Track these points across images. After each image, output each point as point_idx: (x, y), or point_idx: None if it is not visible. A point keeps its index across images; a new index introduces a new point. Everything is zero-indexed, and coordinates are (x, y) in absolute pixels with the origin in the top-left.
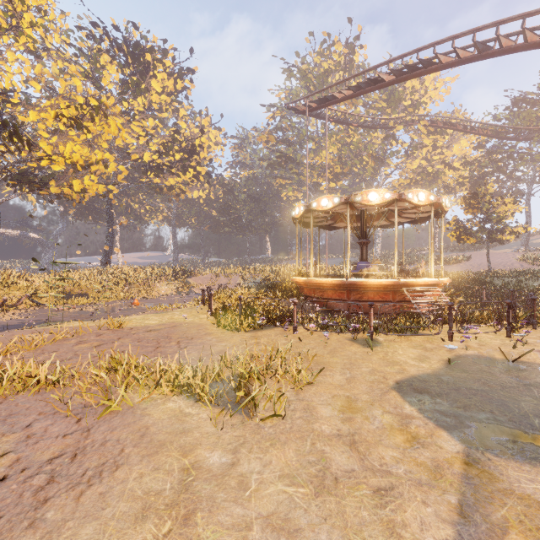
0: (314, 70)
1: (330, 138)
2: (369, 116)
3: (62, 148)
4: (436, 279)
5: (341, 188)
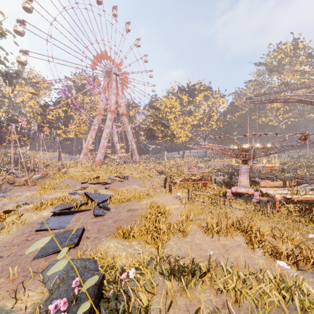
0: (270, 63)
1: (280, 94)
2: (297, 85)
3: (180, 135)
4: (263, 165)
5: (291, 116)
